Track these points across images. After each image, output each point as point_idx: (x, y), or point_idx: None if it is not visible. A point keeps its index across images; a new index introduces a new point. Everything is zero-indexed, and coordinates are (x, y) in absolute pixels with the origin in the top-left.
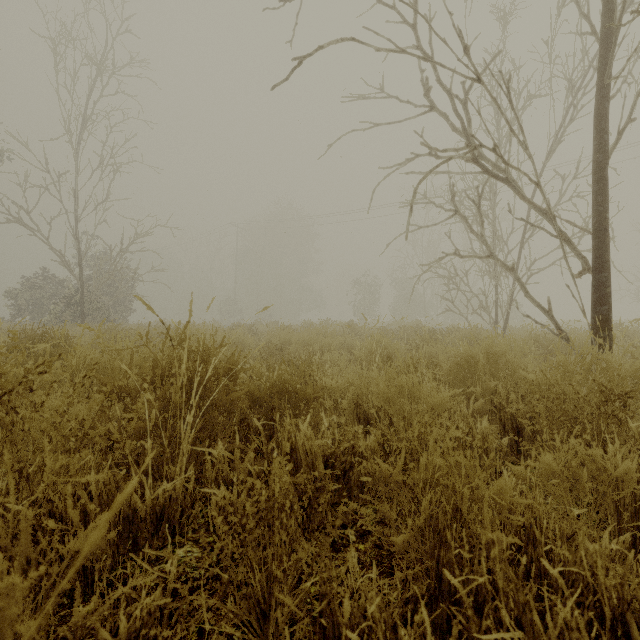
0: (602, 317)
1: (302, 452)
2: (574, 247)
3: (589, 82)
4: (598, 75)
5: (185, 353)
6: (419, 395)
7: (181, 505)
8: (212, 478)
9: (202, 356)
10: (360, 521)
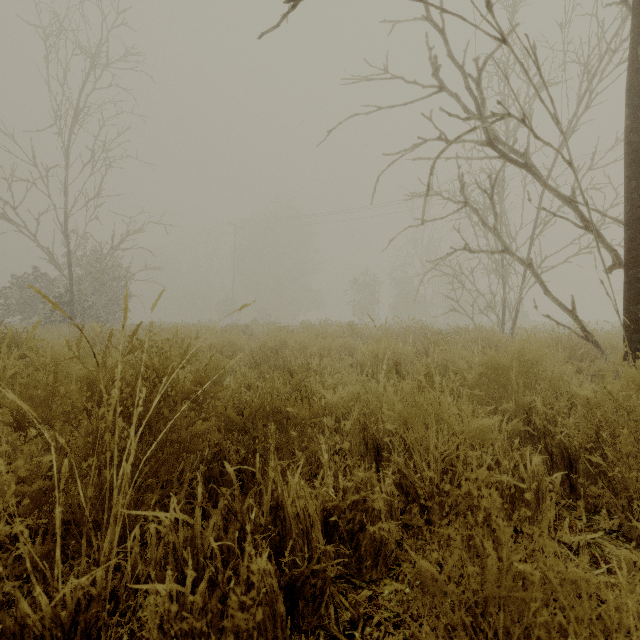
0: (637, 317)
1: (291, 515)
2: (603, 239)
3: (607, 65)
4: (631, 46)
5: (118, 372)
6: (449, 421)
7: (115, 592)
8: (157, 558)
9: (158, 371)
10: (376, 617)
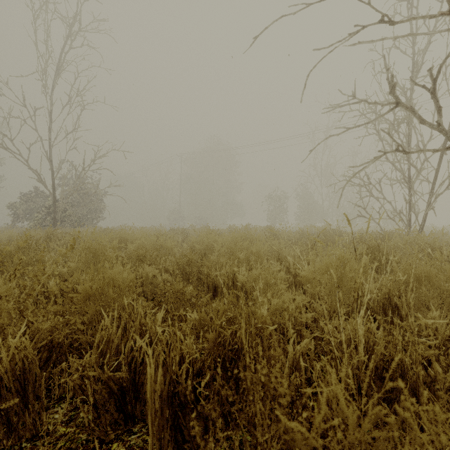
0: None
1: None
2: None
3: None
4: None
5: None
6: None
7: None
8: None
9: None
10: None
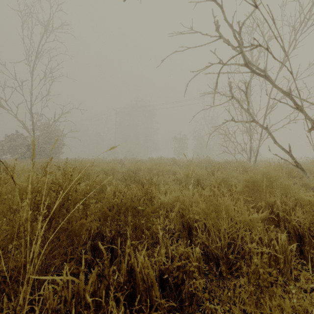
0: None
1: (139, 279)
2: (306, 114)
3: (304, 26)
4: None
5: (29, 188)
6: (232, 215)
7: None
8: (53, 307)
9: (62, 186)
10: None
